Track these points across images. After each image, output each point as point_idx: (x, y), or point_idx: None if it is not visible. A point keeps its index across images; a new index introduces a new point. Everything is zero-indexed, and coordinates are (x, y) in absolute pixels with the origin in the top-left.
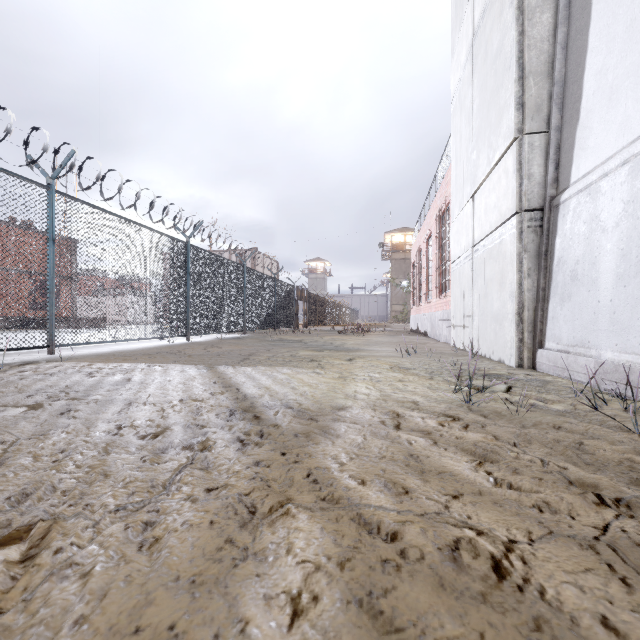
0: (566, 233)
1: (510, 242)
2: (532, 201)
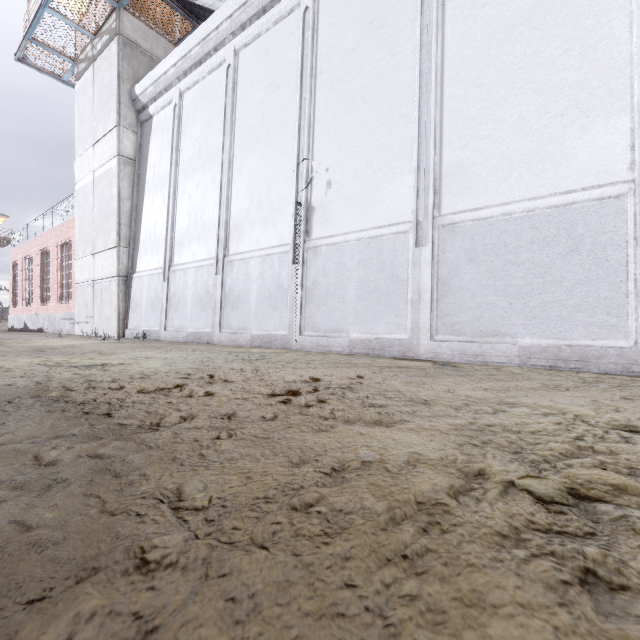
0: (135, 289)
1: (115, 287)
2: (124, 273)
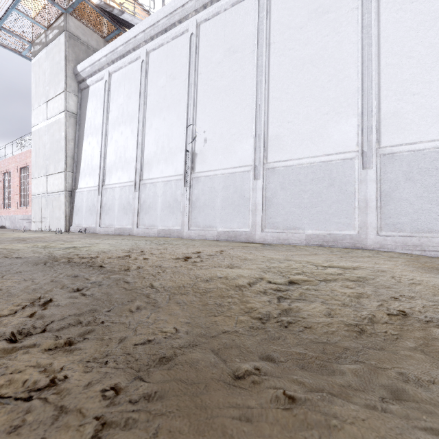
0: (77, 200)
1: (63, 198)
2: (69, 189)
